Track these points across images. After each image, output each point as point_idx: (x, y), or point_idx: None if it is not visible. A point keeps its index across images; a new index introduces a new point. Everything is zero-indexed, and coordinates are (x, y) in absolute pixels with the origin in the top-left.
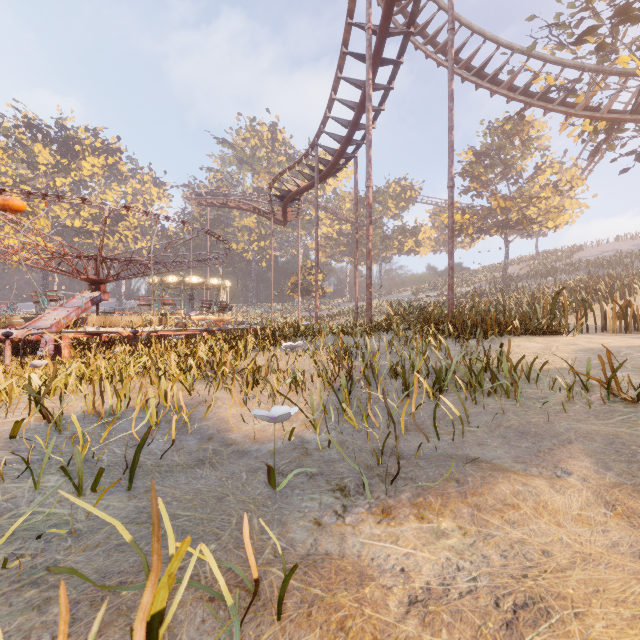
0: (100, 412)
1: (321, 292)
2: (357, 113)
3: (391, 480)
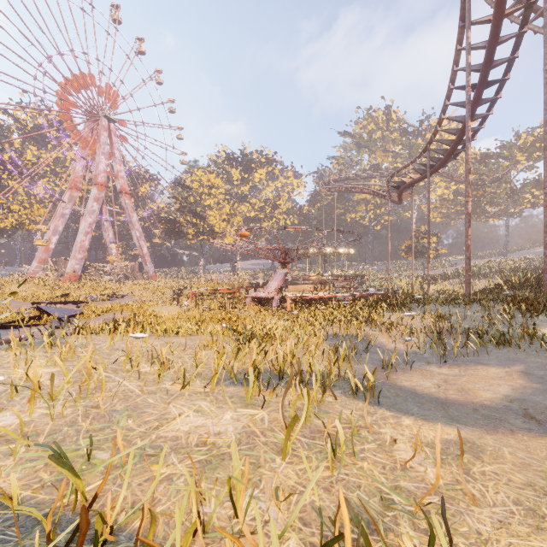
0: (337, 335)
1: (435, 253)
2: (464, 125)
3: (443, 362)
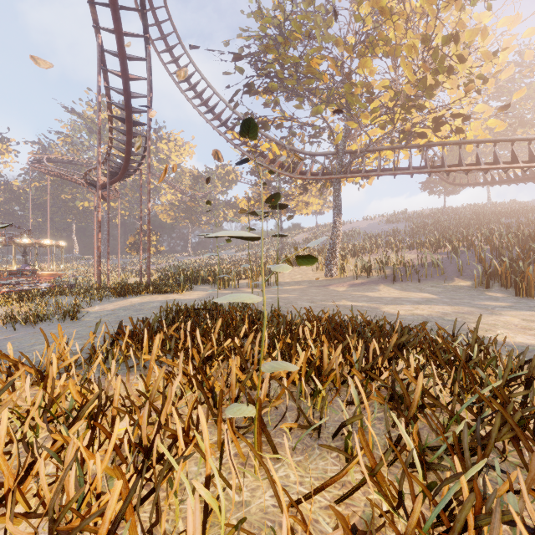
0: None
1: (156, 250)
2: (127, 148)
3: None
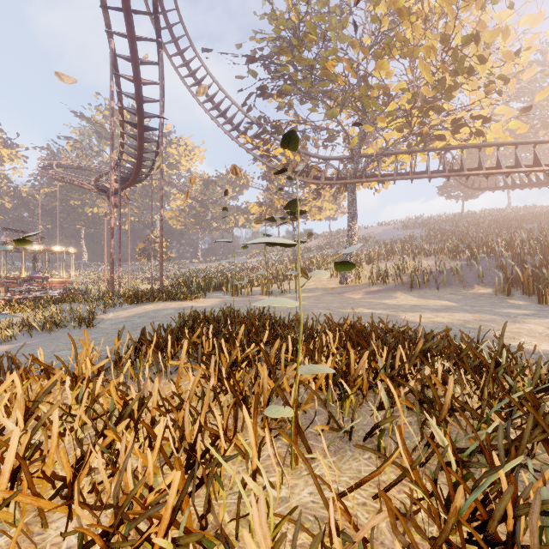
0: None
1: (166, 257)
2: (138, 153)
3: None
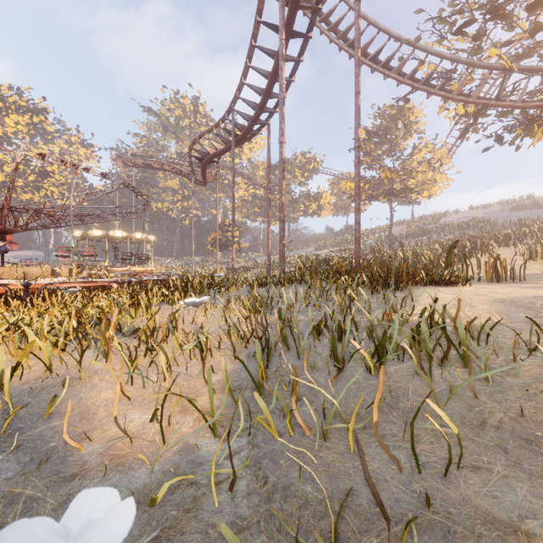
0: None
1: (238, 247)
2: (270, 81)
3: None
